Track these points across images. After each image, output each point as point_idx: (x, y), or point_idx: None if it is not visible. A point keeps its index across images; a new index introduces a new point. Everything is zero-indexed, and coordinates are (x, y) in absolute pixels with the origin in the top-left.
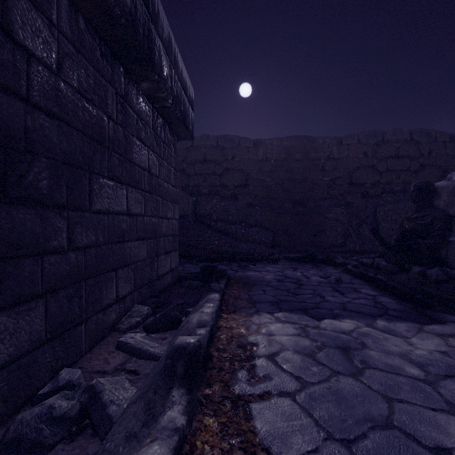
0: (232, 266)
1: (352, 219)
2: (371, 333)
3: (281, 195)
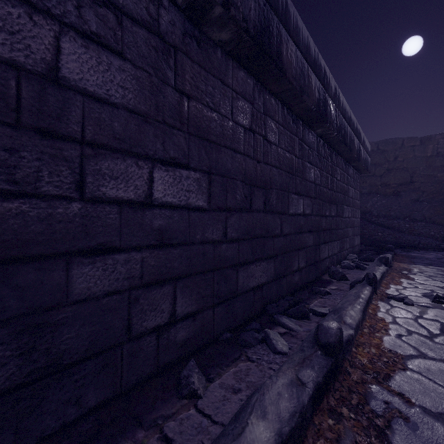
0: (396, 250)
1: None
2: None
3: None
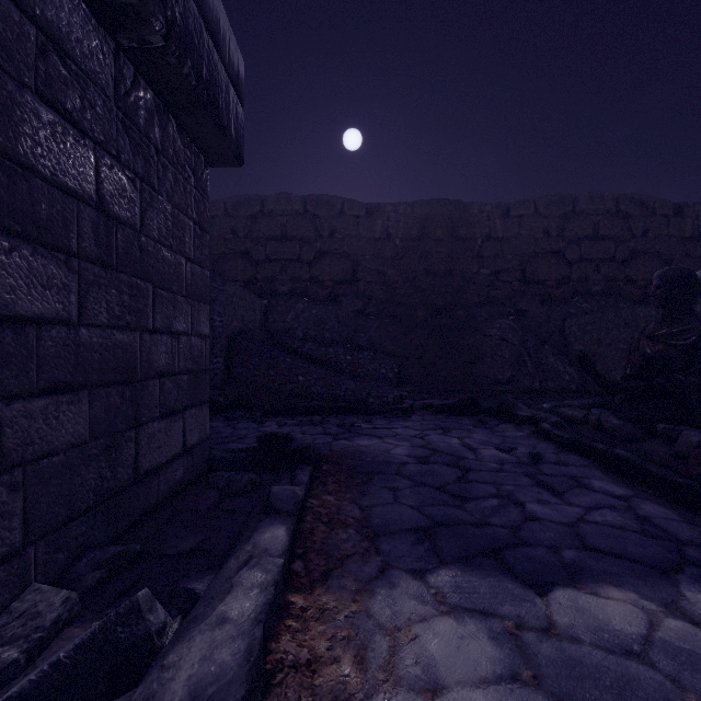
0: (329, 424)
1: (527, 337)
2: (700, 648)
3: (411, 297)
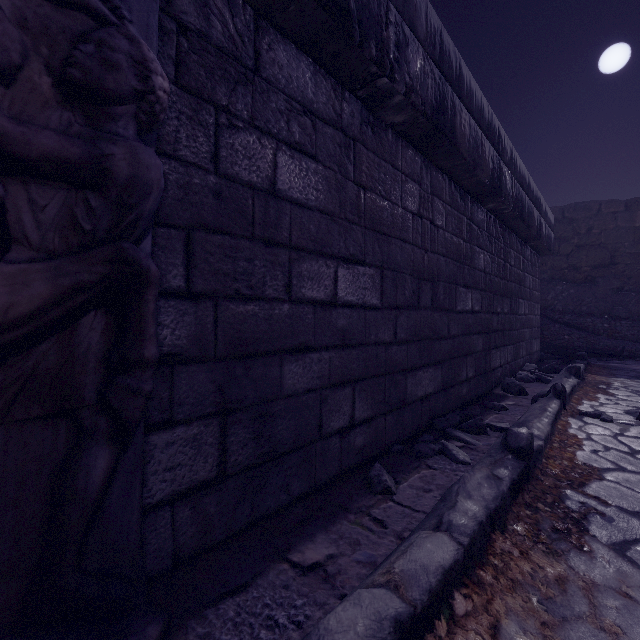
0: (590, 359)
1: None
2: None
3: None
